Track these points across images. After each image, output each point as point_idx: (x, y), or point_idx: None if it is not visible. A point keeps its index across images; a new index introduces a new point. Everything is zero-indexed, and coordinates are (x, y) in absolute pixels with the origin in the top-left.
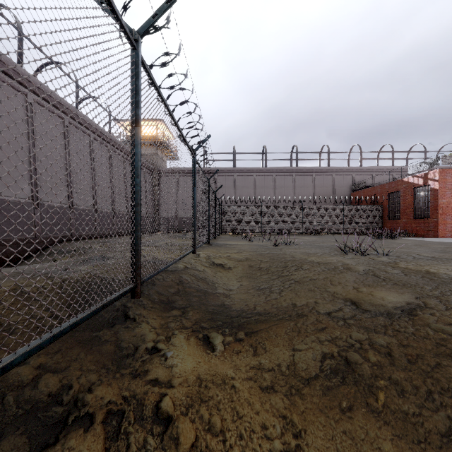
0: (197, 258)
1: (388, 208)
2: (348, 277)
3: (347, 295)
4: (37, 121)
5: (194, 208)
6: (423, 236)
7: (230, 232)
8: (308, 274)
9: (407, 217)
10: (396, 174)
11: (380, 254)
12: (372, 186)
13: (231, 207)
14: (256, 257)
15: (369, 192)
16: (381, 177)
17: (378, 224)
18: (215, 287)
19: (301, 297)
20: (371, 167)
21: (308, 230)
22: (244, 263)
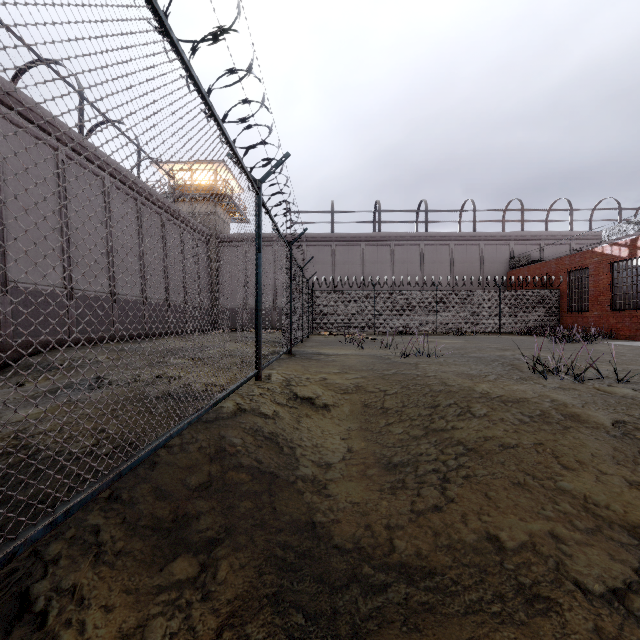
0: (265, 385)
1: (569, 294)
2: (593, 447)
3: (628, 513)
4: (7, 149)
5: (258, 293)
6: (628, 339)
7: (326, 330)
8: (493, 431)
9: (602, 308)
10: (576, 244)
11: (606, 378)
12: (542, 261)
13: (327, 293)
14: (374, 383)
15: (538, 270)
16: (552, 248)
17: (552, 318)
18: (296, 459)
19: (505, 513)
20: (538, 232)
21: (445, 328)
22: (354, 397)
